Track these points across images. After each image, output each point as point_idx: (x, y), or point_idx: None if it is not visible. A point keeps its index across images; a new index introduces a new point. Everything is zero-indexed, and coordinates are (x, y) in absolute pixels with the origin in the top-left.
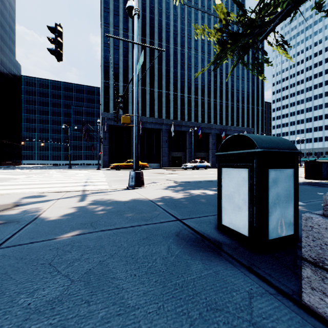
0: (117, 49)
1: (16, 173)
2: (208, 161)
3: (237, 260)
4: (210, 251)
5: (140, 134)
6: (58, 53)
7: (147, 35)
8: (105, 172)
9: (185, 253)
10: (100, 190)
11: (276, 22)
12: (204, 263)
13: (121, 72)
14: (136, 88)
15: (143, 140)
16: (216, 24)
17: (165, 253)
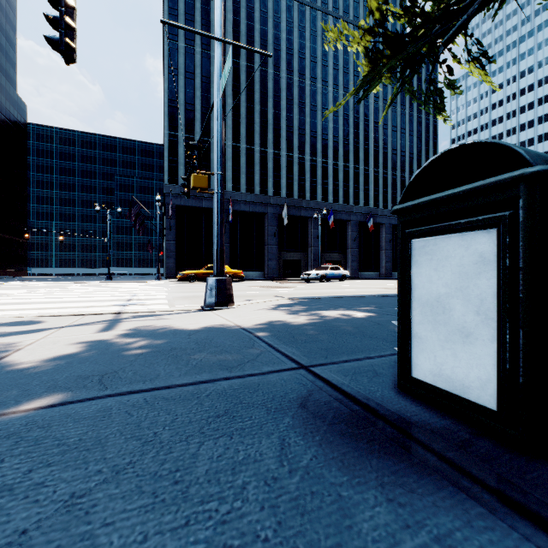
0: (191, 79)
1: (11, 287)
2: (345, 268)
3: (489, 487)
4: (398, 454)
5: (229, 220)
6: (66, 46)
7: (242, 55)
8: (169, 286)
9: (329, 463)
10: (150, 313)
11: (474, 8)
12: (392, 501)
13: (198, 117)
14: (219, 123)
15: (236, 232)
16: (362, 21)
17: (273, 464)
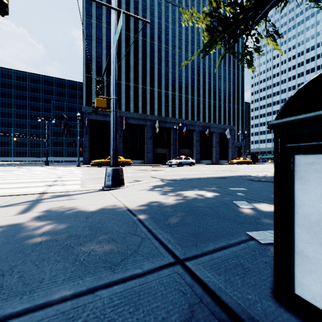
0: (99, 43)
1: None
2: (192, 158)
3: None
4: None
5: (123, 129)
6: (0, 2)
7: (131, 30)
8: (84, 169)
9: None
10: (65, 193)
11: (274, 0)
12: None
13: (104, 66)
14: (114, 64)
15: (127, 136)
16: (205, 8)
17: None
